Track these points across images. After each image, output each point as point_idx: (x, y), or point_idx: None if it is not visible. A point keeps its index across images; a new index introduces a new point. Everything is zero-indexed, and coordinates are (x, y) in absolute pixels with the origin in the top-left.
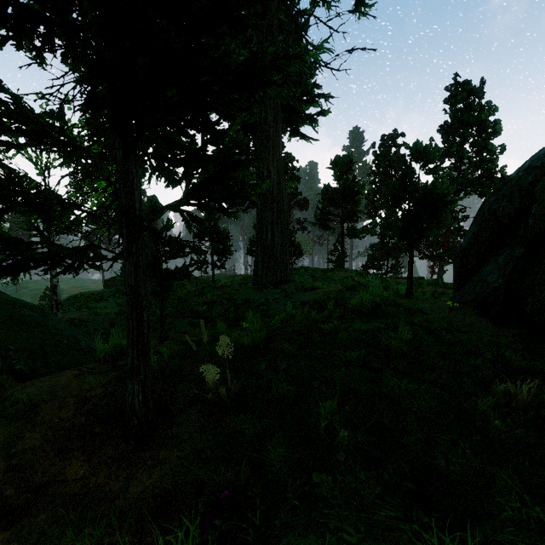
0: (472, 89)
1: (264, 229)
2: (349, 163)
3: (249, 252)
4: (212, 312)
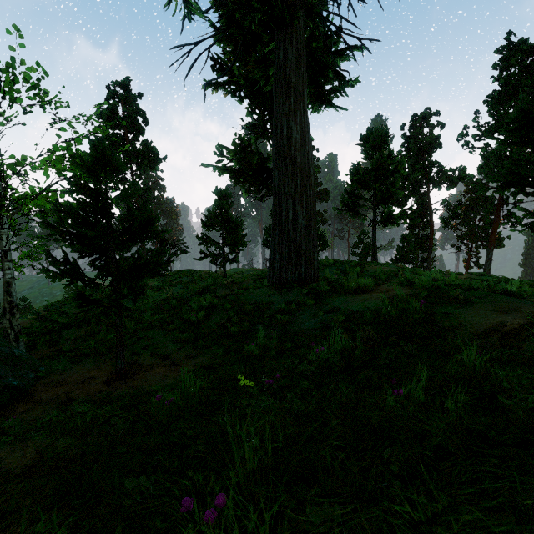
0: (530, 48)
1: (283, 207)
2: (383, 137)
3: (265, 243)
4: (210, 321)
